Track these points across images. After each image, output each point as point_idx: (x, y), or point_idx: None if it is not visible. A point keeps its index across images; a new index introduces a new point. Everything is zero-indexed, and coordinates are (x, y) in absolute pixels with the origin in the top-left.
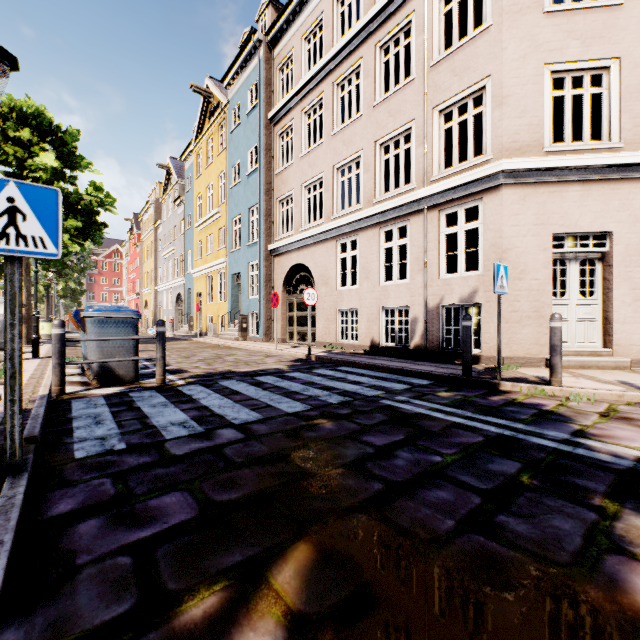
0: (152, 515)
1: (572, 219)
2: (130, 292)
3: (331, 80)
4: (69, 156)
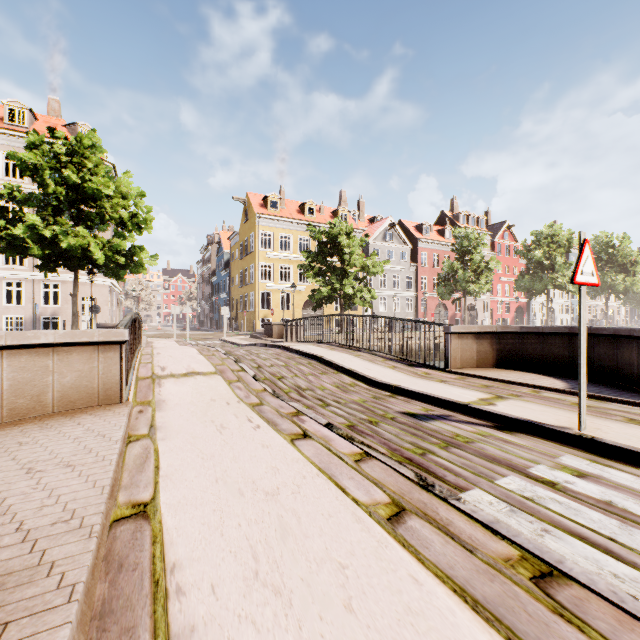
0: None
1: (88, 293)
2: None
3: None
4: None
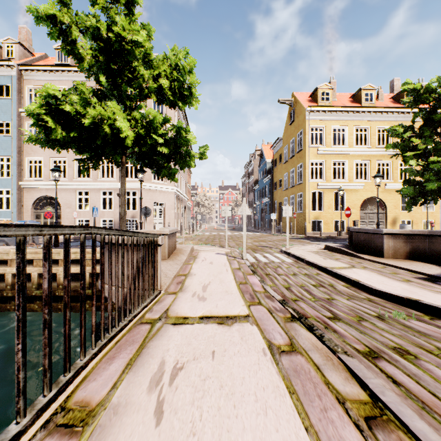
0: None
1: (158, 199)
2: None
3: None
4: None
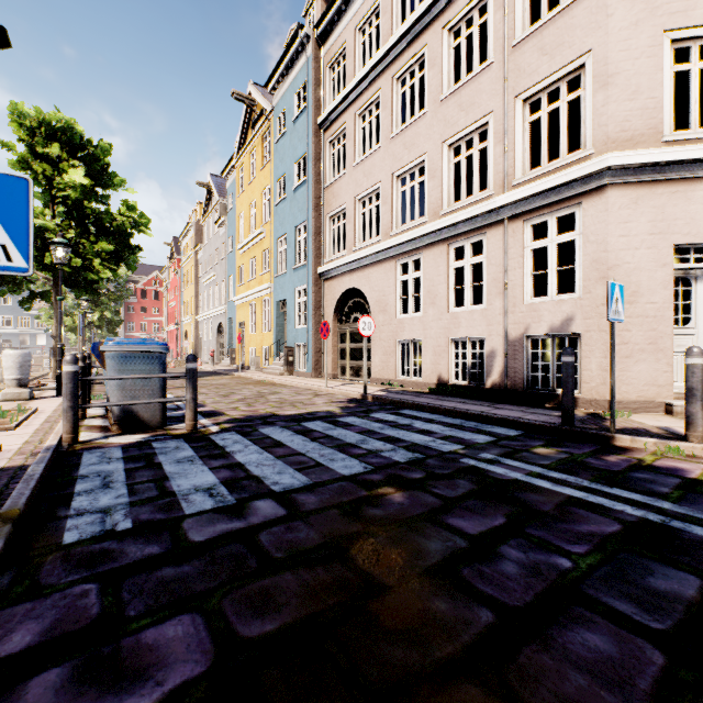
0: (142, 664)
1: (701, 226)
2: (170, 322)
3: (390, 74)
4: (101, 173)
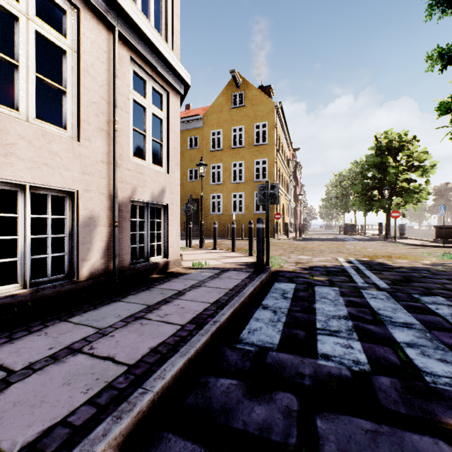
0: None
1: None
2: None
3: None
4: None
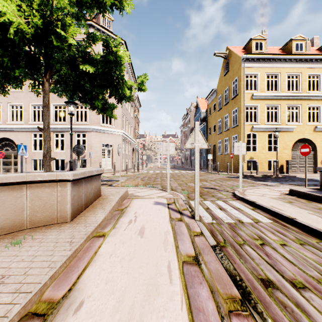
0: None
1: (106, 141)
2: None
3: None
4: None
